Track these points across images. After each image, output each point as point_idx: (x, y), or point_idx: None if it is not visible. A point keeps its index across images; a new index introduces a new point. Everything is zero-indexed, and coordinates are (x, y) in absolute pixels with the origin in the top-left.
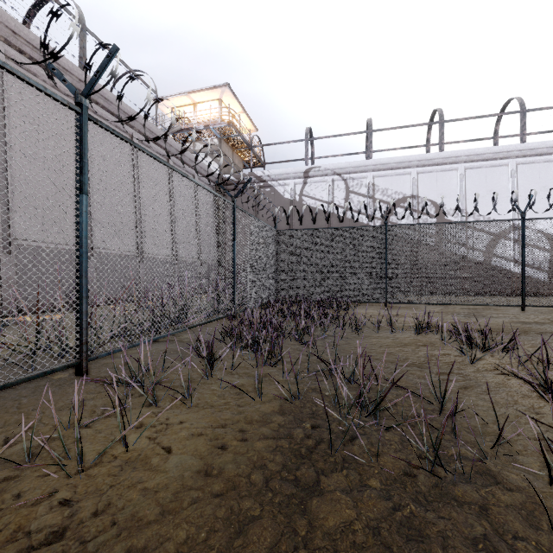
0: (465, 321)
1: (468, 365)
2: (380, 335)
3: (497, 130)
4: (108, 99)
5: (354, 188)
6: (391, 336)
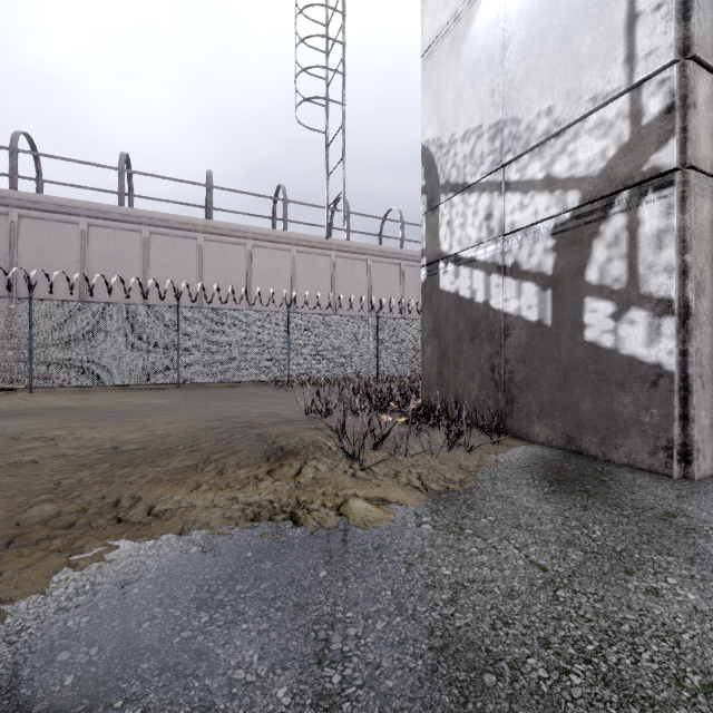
0: None
1: None
2: None
3: None
4: (415, 256)
5: None
6: None
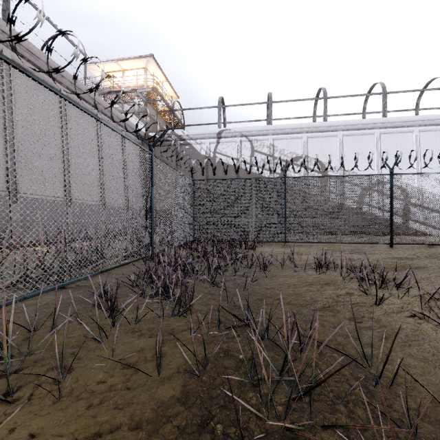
0: (352, 258)
1: (375, 307)
2: (286, 274)
3: (365, 108)
4: (34, 54)
5: (258, 148)
6: (296, 275)
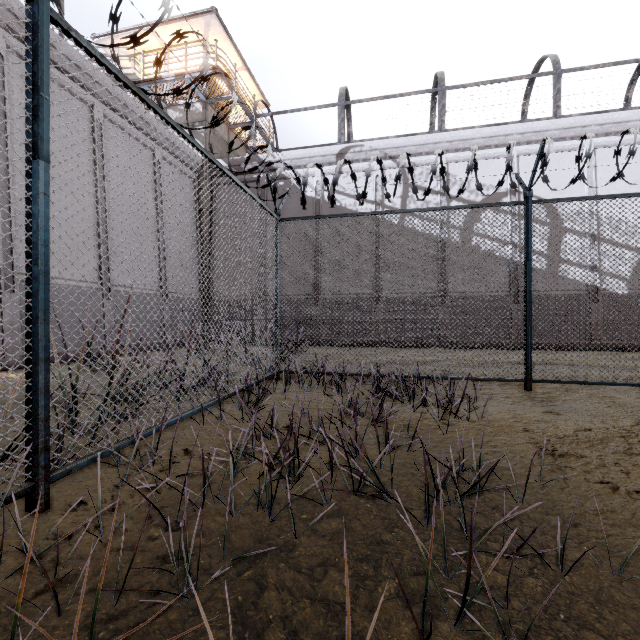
0: None
1: None
2: None
3: (629, 98)
4: None
5: (417, 180)
6: None
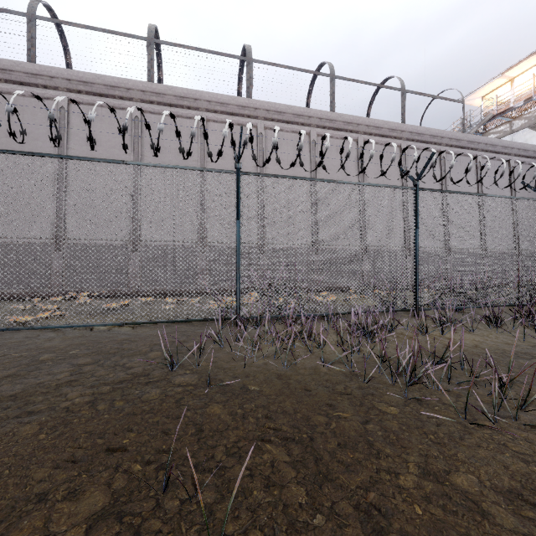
0: None
1: None
2: None
3: None
4: (420, 133)
5: None
6: None
